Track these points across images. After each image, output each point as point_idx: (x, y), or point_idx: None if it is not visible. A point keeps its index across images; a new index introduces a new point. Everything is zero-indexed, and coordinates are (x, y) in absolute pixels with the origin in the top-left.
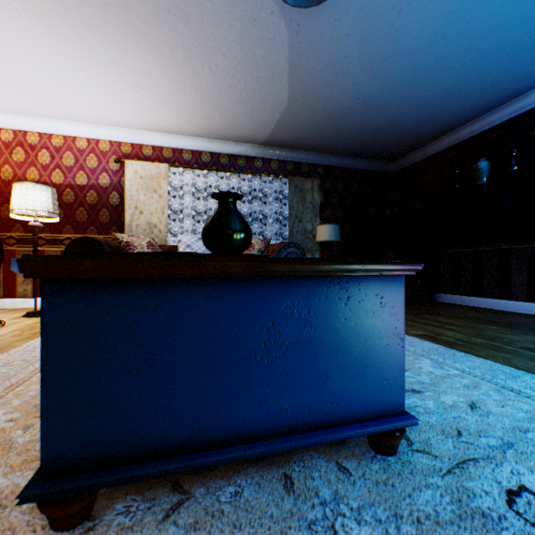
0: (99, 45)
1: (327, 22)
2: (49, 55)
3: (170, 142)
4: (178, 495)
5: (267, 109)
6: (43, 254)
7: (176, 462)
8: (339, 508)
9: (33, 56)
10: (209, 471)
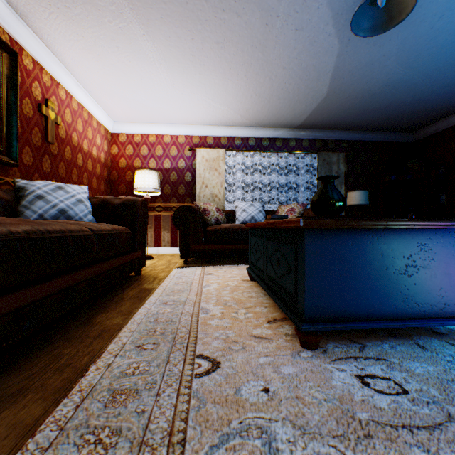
0: (197, 74)
1: None
2: (163, 84)
3: (226, 132)
4: (356, 344)
5: (307, 101)
6: None
7: (365, 323)
8: None
9: (153, 86)
10: (364, 338)
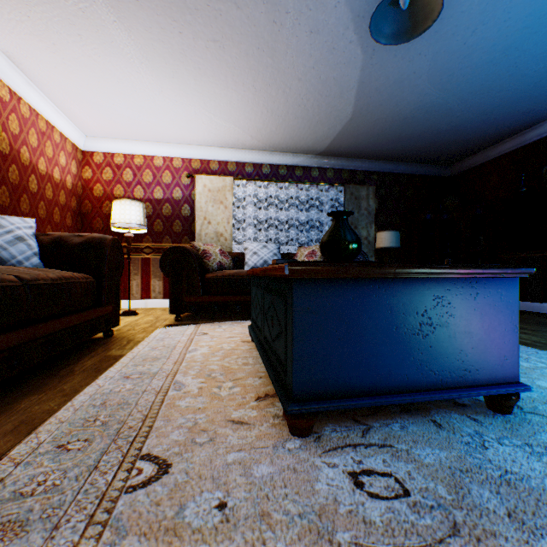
0: (192, 79)
1: (401, 46)
2: (148, 90)
3: (234, 157)
4: (361, 426)
5: (330, 122)
6: (127, 261)
7: (369, 400)
8: (483, 438)
9: (135, 91)
10: (372, 415)
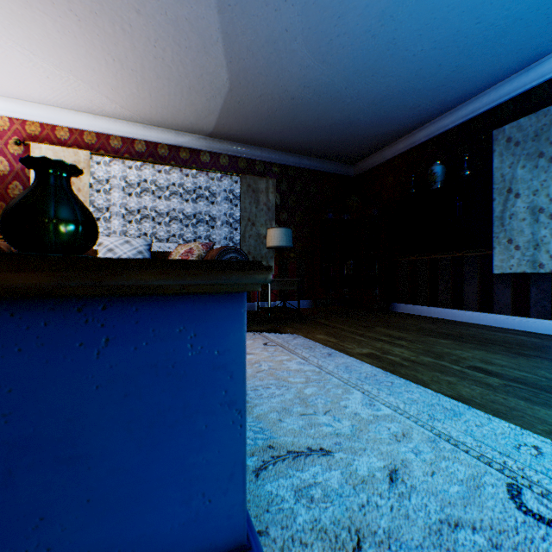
0: None
1: None
2: None
3: (94, 125)
4: None
5: (207, 91)
6: None
7: None
8: None
9: None
10: None
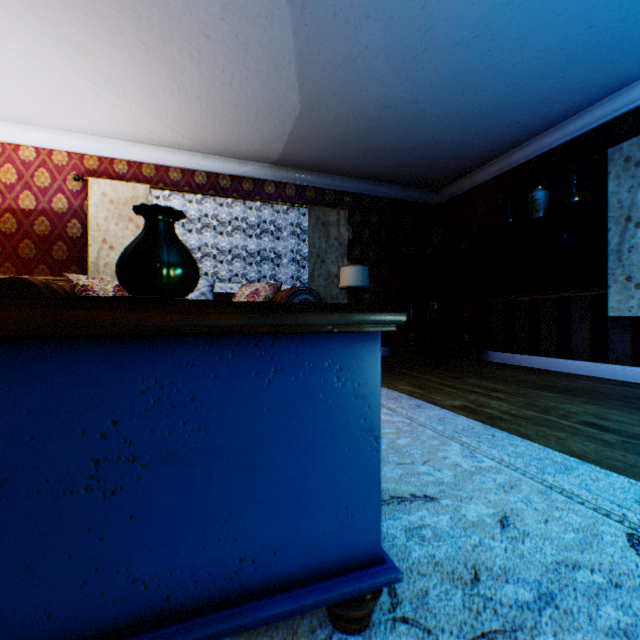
0: (30, 12)
1: None
2: None
3: (153, 157)
4: None
5: (275, 116)
6: None
7: None
8: None
9: None
10: None
